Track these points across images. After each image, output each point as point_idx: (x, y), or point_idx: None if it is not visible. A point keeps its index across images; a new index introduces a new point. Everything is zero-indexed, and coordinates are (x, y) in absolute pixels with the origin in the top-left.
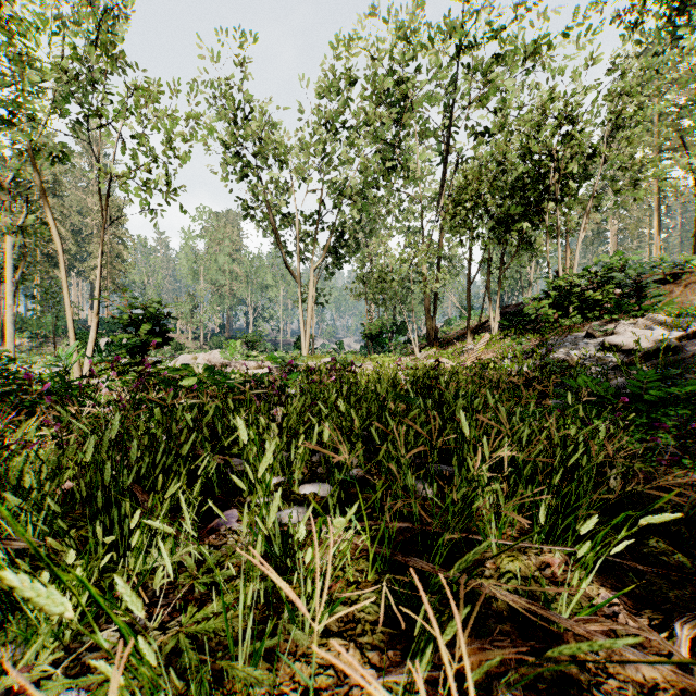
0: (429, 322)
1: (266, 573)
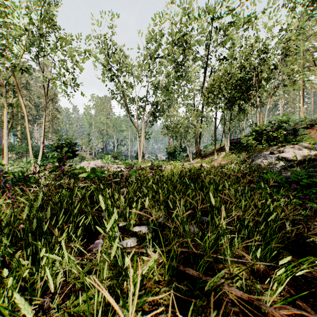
0: (196, 146)
1: (103, 293)
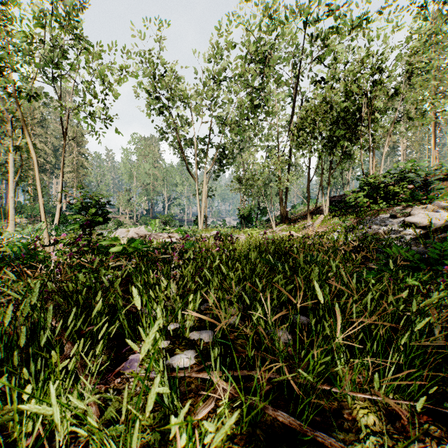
0: (281, 207)
1: None
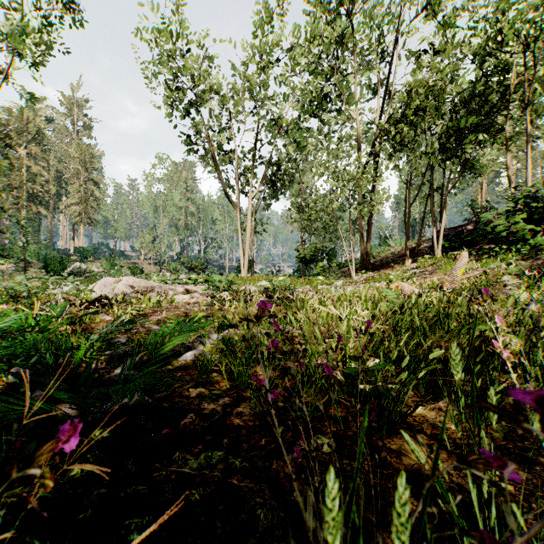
0: (363, 246)
1: None
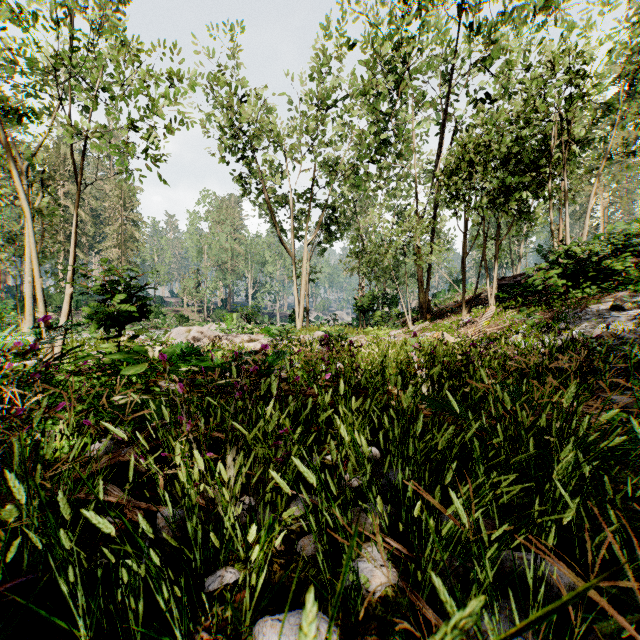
0: (421, 295)
1: None
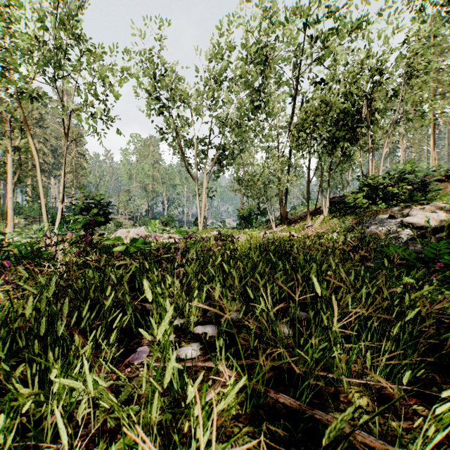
0: (281, 208)
1: None
